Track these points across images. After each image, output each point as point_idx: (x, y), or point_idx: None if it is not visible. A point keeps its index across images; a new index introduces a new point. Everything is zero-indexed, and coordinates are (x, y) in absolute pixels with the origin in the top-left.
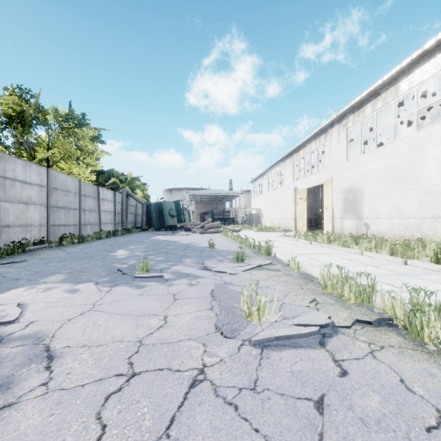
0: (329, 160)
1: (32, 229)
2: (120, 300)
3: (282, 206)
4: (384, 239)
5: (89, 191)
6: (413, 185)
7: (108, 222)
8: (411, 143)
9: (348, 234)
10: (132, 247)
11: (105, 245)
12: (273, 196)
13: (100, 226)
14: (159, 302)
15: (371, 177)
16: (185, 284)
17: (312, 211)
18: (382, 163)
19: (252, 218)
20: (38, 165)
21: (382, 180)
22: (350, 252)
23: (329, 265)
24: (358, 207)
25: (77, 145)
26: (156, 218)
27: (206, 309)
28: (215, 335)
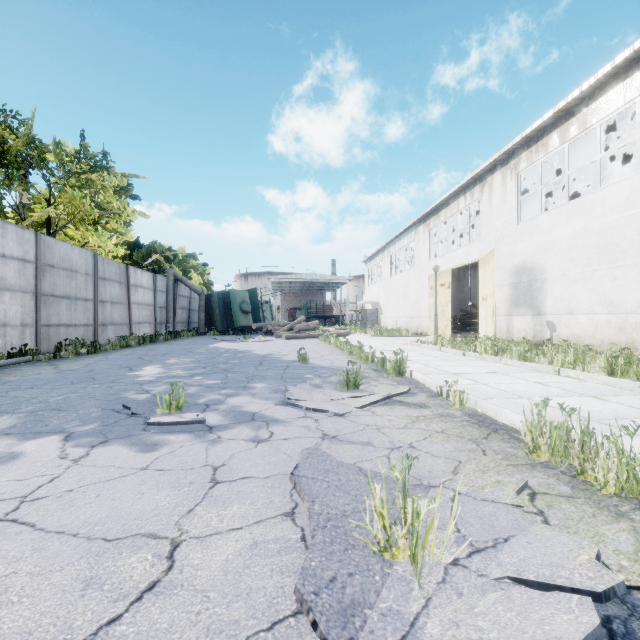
0: (488, 224)
1: (7, 332)
2: (92, 484)
3: (413, 297)
4: (582, 347)
5: (112, 273)
6: (633, 259)
7: (144, 322)
8: (629, 191)
9: (519, 340)
10: (173, 360)
11: (129, 358)
12: (399, 282)
13: (130, 327)
14: (175, 493)
15: (559, 248)
16: (243, 440)
17: (455, 306)
18: (578, 225)
19: (366, 315)
20: (18, 226)
21: (577, 252)
22: (536, 370)
23: (544, 404)
24: (537, 297)
25: (95, 200)
26: (220, 316)
27: (279, 516)
28: (295, 632)
